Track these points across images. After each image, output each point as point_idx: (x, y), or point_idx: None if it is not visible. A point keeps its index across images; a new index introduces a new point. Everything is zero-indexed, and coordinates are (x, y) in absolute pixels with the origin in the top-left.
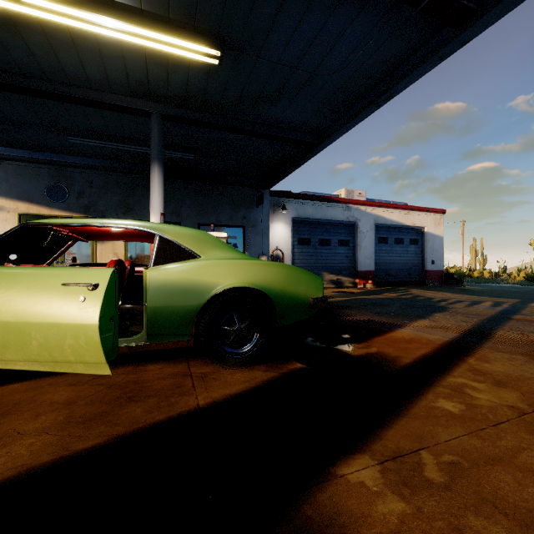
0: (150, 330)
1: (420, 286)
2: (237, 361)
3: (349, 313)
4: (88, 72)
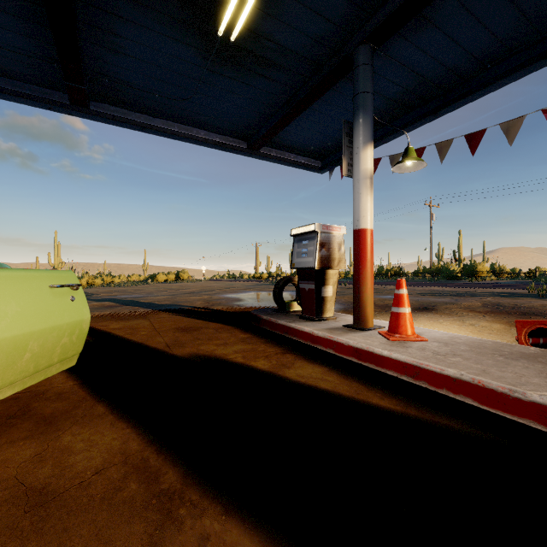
0: None
1: None
2: None
3: None
4: None
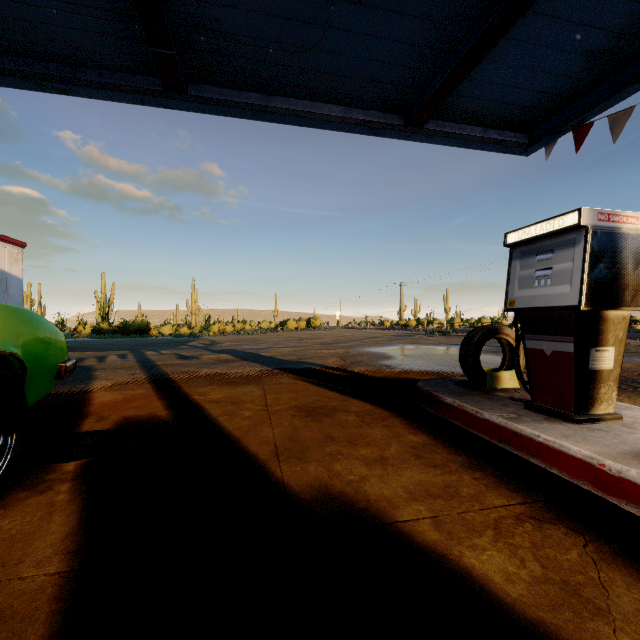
0: None
1: None
2: None
3: None
4: None
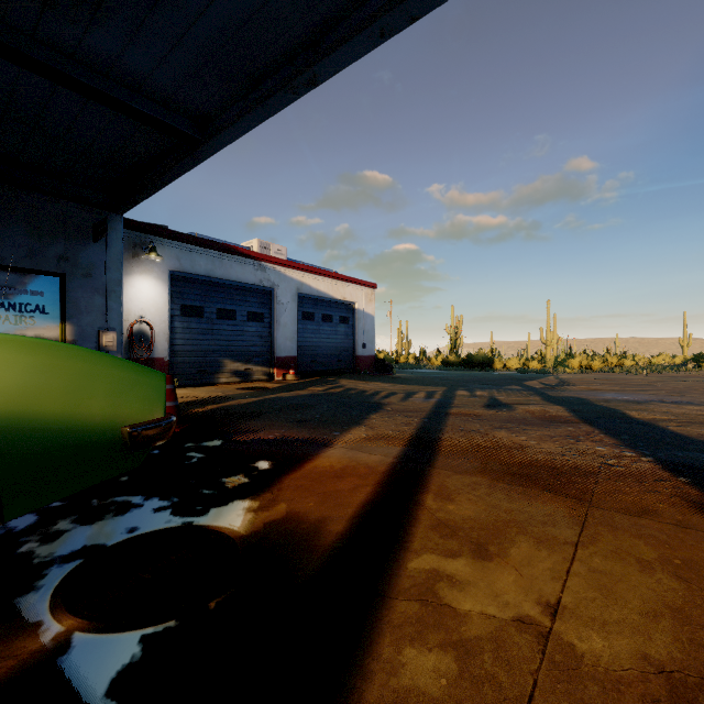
0: None
1: (351, 375)
2: None
3: (253, 426)
4: None
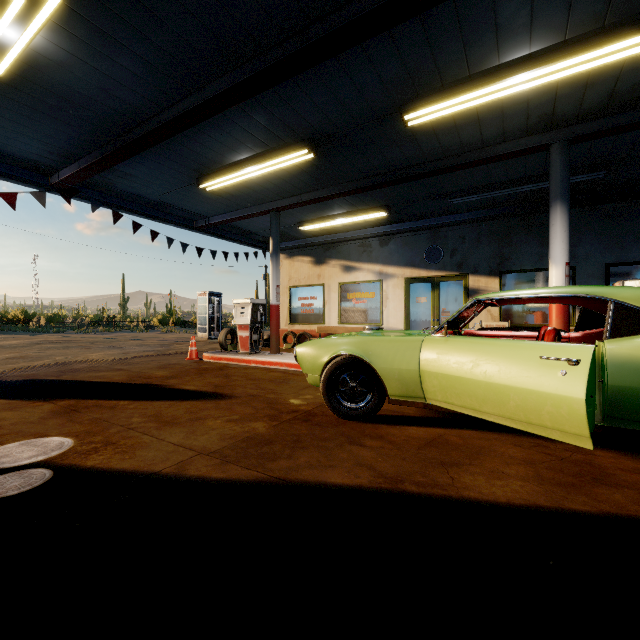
0: (609, 411)
1: None
2: None
3: None
4: (484, 133)
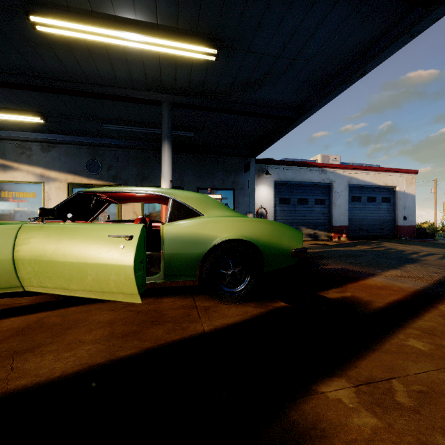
0: (166, 271)
1: (392, 240)
2: (232, 298)
3: (325, 262)
4: (118, 75)
